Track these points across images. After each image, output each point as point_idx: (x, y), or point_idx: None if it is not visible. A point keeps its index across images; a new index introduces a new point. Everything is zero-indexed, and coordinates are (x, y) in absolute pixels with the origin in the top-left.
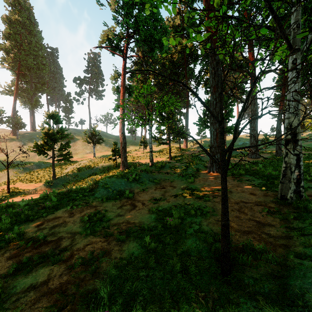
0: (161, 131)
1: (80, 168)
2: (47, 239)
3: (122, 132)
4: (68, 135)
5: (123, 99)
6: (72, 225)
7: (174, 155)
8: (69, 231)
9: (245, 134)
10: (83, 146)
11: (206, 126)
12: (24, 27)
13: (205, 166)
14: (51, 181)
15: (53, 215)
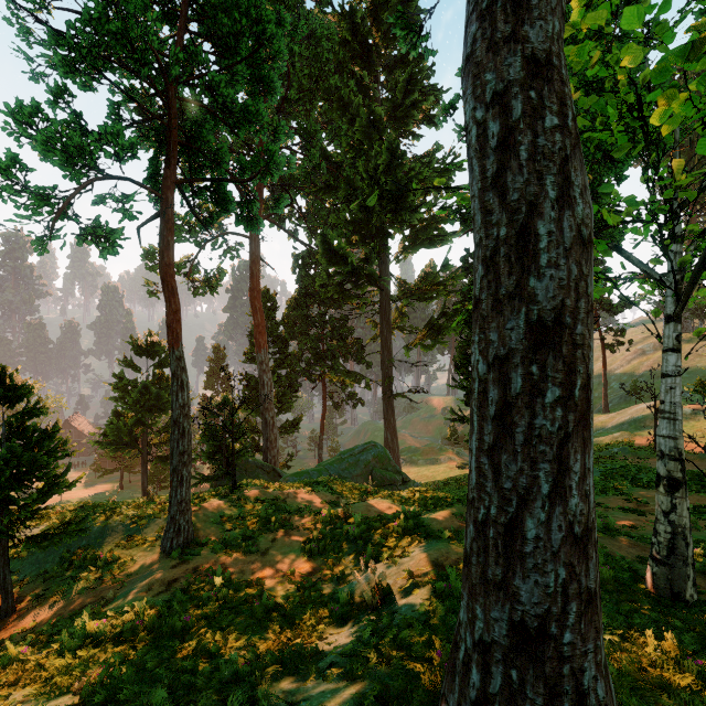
0: None
1: None
2: (648, 504)
3: None
4: None
5: None
6: None
7: None
8: None
9: None
10: None
11: None
12: None
13: None
14: None
15: None
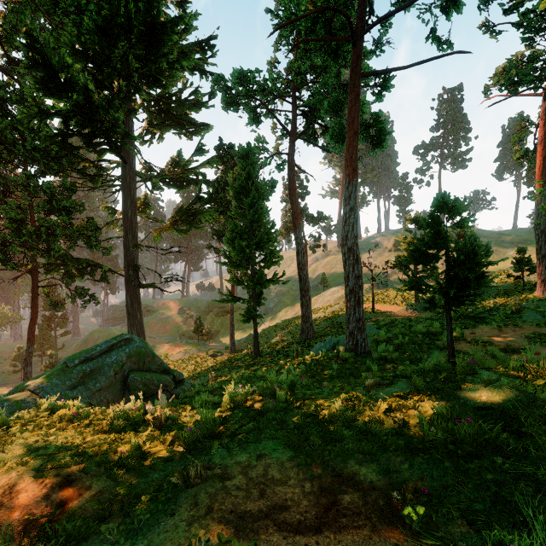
0: None
1: None
2: (492, 343)
3: (540, 230)
4: None
5: (542, 170)
6: (514, 339)
7: None
8: (515, 342)
9: None
10: None
11: None
12: None
13: None
14: (415, 303)
15: (479, 329)
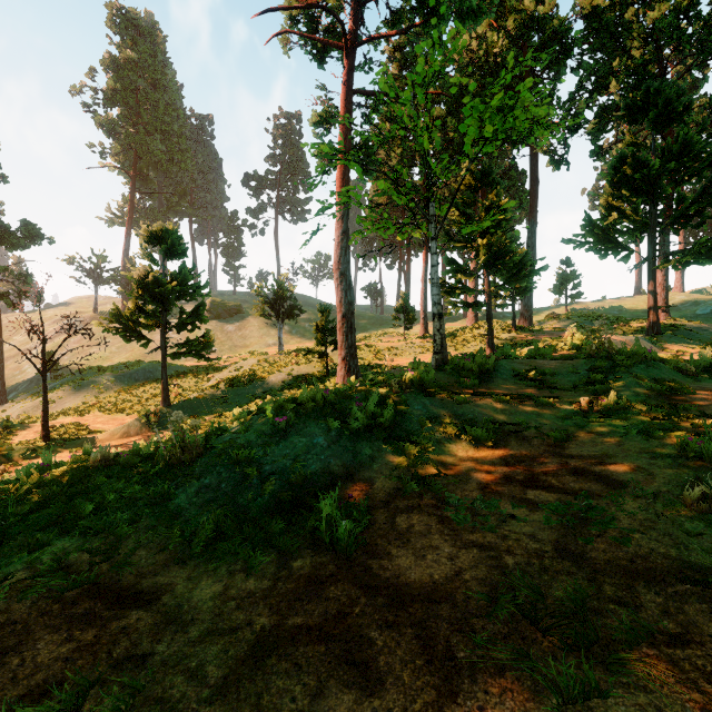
0: (461, 269)
1: (235, 378)
2: None
3: (341, 272)
4: (199, 287)
5: (344, 171)
6: None
7: (498, 343)
8: None
9: (706, 288)
10: (261, 329)
11: (612, 249)
12: (143, 74)
13: (687, 373)
14: (156, 410)
15: None
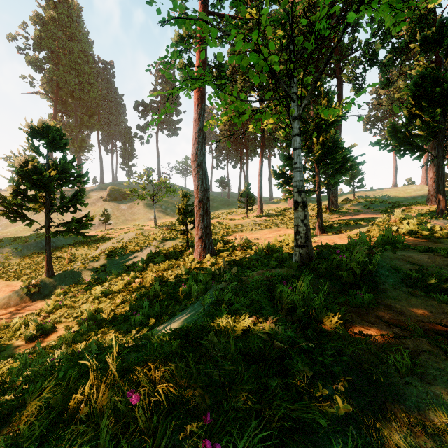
0: None
1: (114, 249)
2: None
3: (198, 163)
4: (79, 176)
5: None
6: None
7: None
8: None
9: None
10: (146, 208)
11: (409, 150)
12: (62, 29)
13: None
14: (37, 282)
15: None
